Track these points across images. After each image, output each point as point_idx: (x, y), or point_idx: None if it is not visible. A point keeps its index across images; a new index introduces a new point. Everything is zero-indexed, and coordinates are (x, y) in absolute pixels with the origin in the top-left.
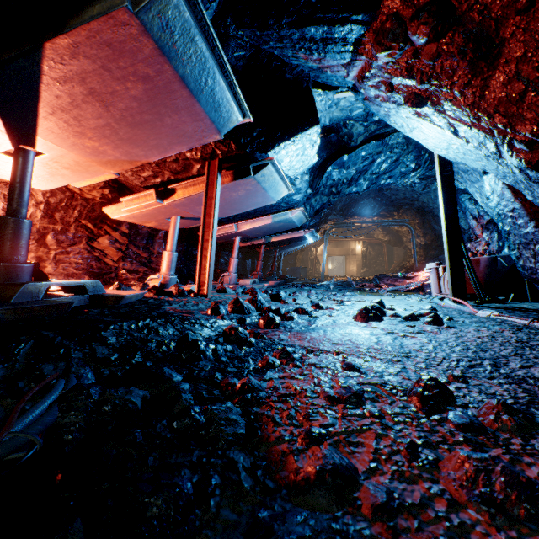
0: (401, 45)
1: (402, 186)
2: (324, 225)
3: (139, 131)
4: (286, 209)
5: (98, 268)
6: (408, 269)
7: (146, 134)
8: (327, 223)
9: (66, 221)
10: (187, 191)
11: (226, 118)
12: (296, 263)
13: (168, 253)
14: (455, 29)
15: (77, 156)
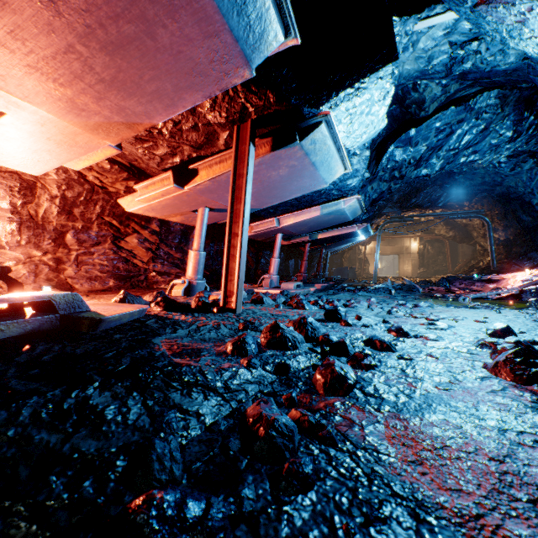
0: None
1: (480, 168)
2: (377, 219)
3: (123, 63)
4: (338, 198)
5: (125, 270)
6: (482, 270)
7: (136, 69)
8: (380, 217)
9: (88, 218)
10: (212, 171)
11: (258, 32)
12: (342, 262)
13: (193, 252)
14: None
15: (50, 115)
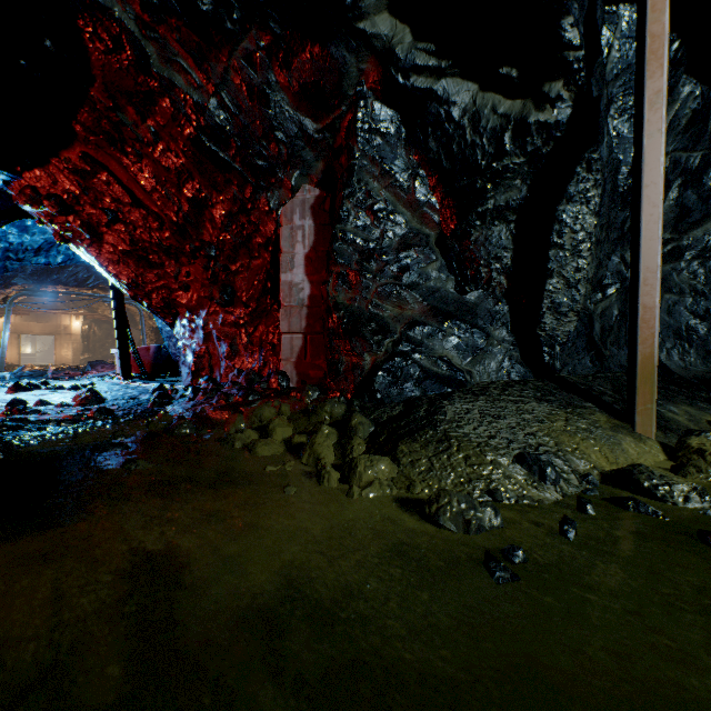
0: (41, 207)
1: None
2: (5, 290)
3: None
4: None
5: None
6: None
7: None
8: (10, 288)
9: None
10: None
11: None
12: None
13: None
14: (76, 216)
15: None
